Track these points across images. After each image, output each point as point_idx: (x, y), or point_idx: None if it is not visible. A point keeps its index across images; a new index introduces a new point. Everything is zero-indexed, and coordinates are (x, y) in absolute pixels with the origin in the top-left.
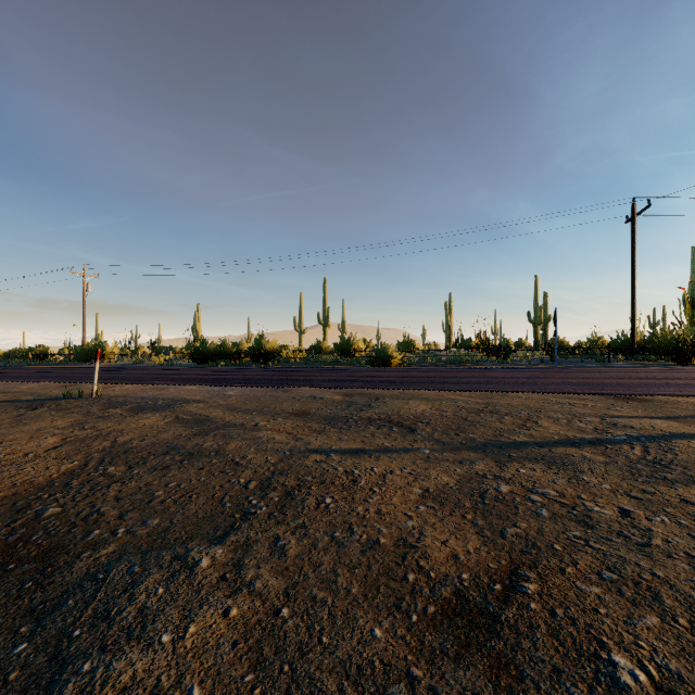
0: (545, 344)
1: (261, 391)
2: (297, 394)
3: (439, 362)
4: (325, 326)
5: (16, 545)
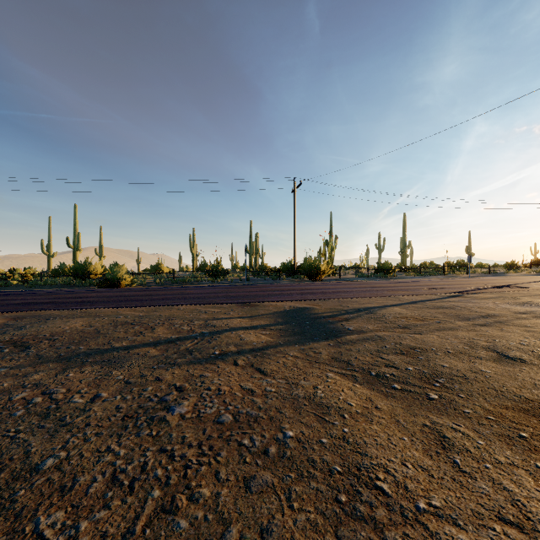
0: (253, 268)
1: None
2: None
3: (169, 282)
4: (75, 250)
5: None
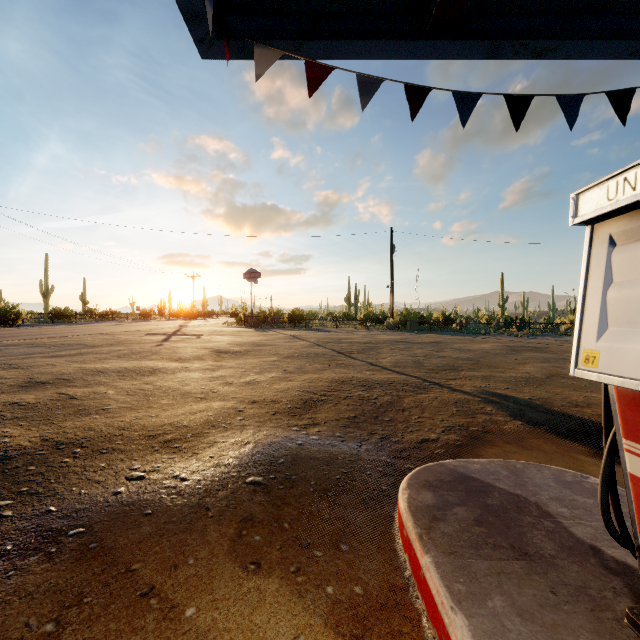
0: None
1: None
2: None
3: None
4: None
5: (204, 357)
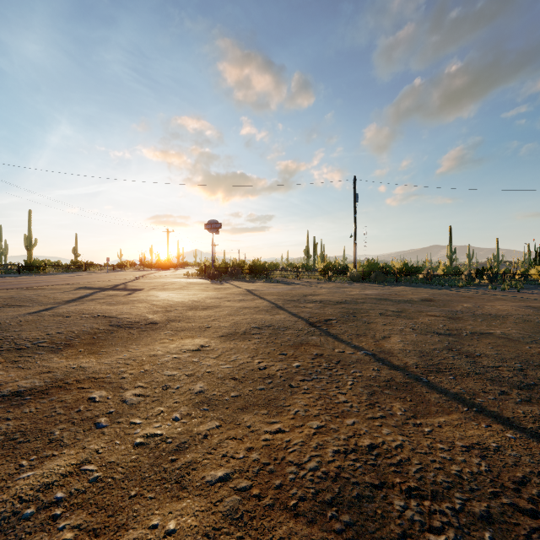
0: None
1: None
2: None
3: None
4: None
5: (75, 340)
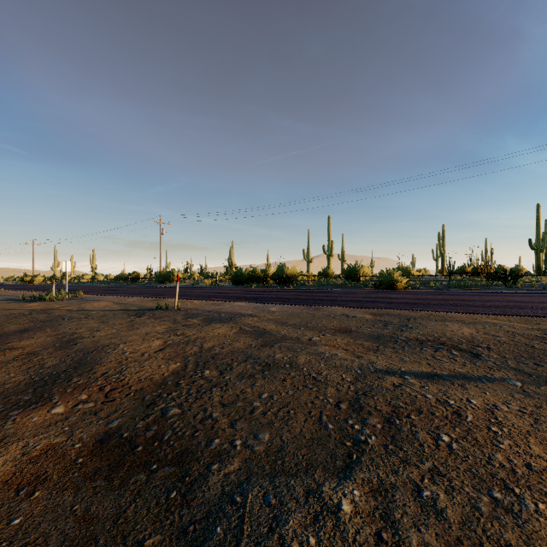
0: None
1: (296, 308)
2: (329, 312)
3: (441, 286)
4: (329, 256)
5: (153, 443)
